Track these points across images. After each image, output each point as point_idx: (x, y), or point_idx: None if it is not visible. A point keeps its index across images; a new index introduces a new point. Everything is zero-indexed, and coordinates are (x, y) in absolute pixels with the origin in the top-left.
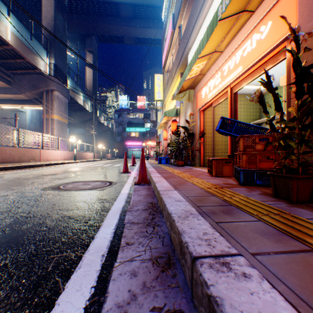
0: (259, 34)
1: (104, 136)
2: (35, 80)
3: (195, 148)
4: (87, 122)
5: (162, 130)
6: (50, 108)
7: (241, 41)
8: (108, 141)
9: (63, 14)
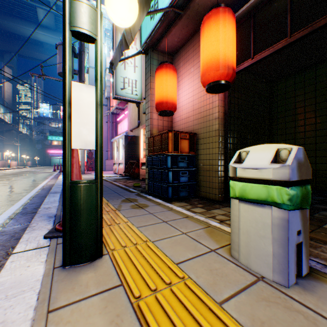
0: None
1: (23, 143)
2: None
3: None
4: (6, 132)
5: None
6: None
7: None
8: (28, 149)
9: None
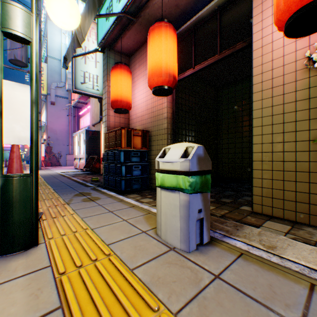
0: None
1: None
2: None
3: None
4: None
5: None
6: None
7: None
8: None
9: None
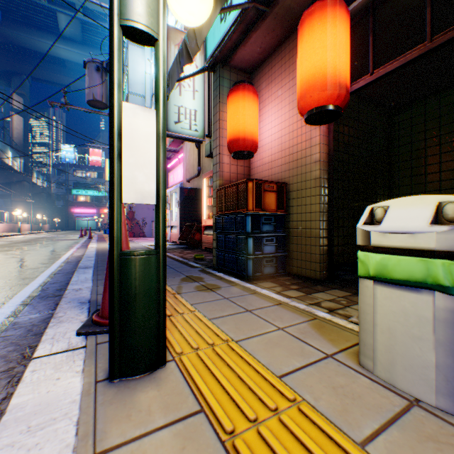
0: None
1: (38, 199)
2: None
3: None
4: (15, 184)
5: None
6: None
7: None
8: (44, 207)
9: None
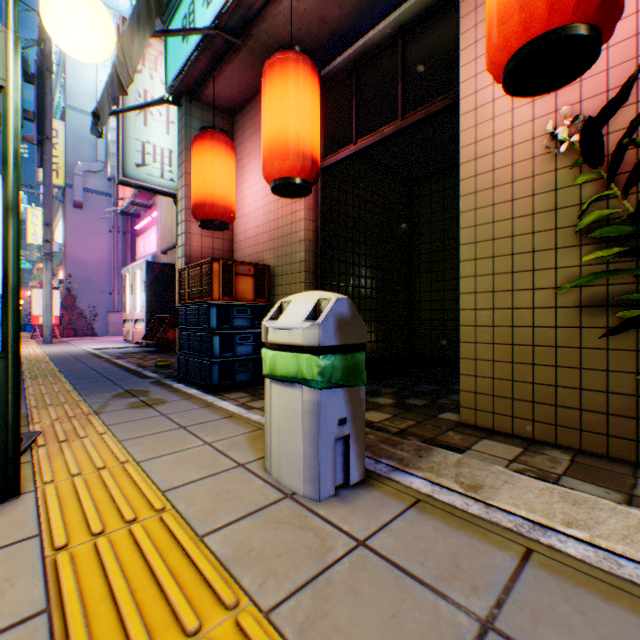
0: None
1: None
2: None
3: None
4: None
5: None
6: None
7: None
8: None
9: None
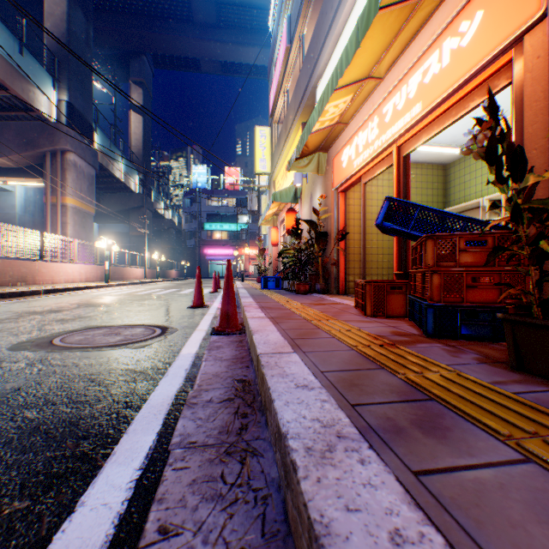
0: (458, 39)
1: (165, 237)
2: (30, 131)
3: (330, 261)
4: (132, 212)
5: (269, 227)
6: (60, 184)
7: (420, 55)
8: (173, 247)
9: (85, 11)
